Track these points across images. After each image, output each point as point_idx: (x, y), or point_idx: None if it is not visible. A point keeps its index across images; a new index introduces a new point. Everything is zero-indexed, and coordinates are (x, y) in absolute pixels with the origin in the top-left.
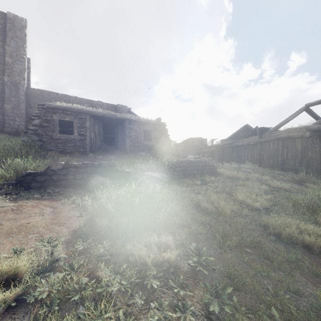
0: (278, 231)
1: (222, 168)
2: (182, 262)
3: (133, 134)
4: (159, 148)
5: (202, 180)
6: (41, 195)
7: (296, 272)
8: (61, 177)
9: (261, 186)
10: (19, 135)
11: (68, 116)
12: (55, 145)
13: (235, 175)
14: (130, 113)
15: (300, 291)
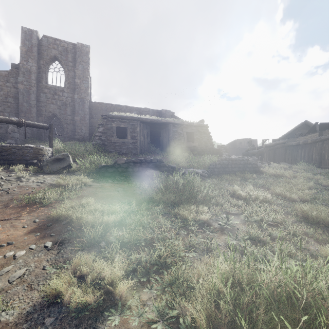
0: (305, 214)
1: (266, 167)
2: (214, 223)
3: (176, 136)
4: (202, 149)
5: (242, 177)
6: (113, 180)
7: (311, 239)
8: (124, 169)
9: (308, 184)
10: (85, 141)
11: (123, 123)
12: (114, 147)
13: (281, 174)
14: (173, 117)
15: (307, 248)
